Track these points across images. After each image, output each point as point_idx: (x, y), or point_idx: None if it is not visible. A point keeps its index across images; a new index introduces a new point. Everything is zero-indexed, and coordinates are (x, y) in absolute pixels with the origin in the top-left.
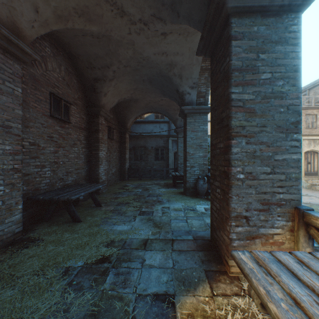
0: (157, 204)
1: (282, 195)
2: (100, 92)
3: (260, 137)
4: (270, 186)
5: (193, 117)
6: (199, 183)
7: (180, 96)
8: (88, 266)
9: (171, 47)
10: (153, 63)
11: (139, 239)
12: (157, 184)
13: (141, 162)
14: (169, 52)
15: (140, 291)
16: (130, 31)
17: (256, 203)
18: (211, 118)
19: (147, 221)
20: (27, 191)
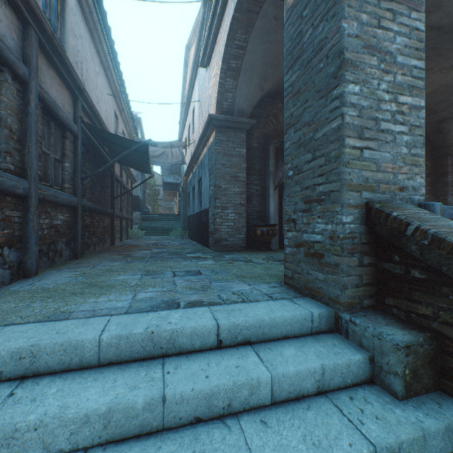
0: None
1: None
2: (447, 132)
3: None
4: None
5: None
6: None
7: None
8: None
9: None
10: None
11: None
12: None
13: None
14: None
15: None
16: None
17: None
18: None
19: None
20: None
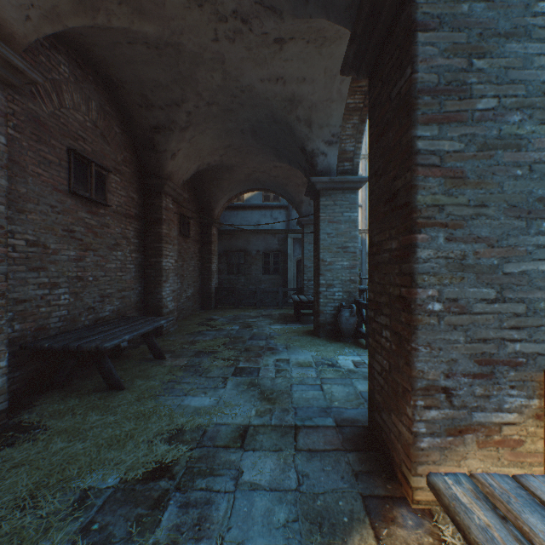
0: (266, 354)
1: (520, 344)
2: (164, 152)
3: (476, 228)
4: (495, 326)
5: (331, 197)
6: (343, 315)
7: (308, 159)
8: (128, 487)
9: (292, 66)
10: (260, 98)
11: (232, 427)
12: (267, 316)
13: (239, 277)
14: (289, 77)
15: None
16: (216, 34)
17: (466, 361)
18: (370, 193)
19: (248, 388)
20: (22, 332)
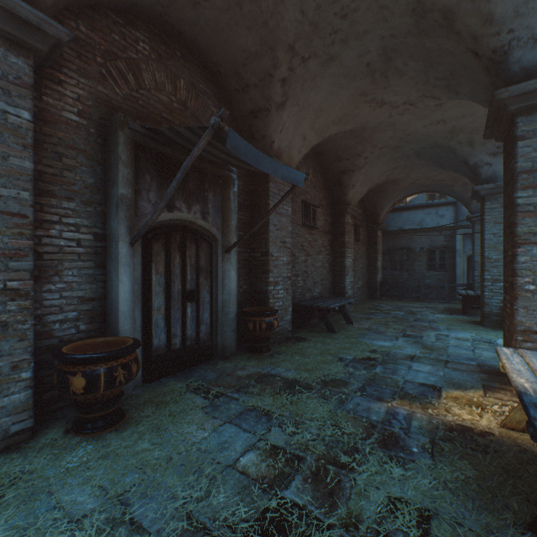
0: (428, 330)
1: None
2: (346, 186)
3: None
4: None
5: (497, 201)
6: None
7: (471, 170)
8: (357, 360)
9: (450, 112)
10: (423, 136)
11: (404, 354)
12: (431, 307)
13: (401, 273)
14: (448, 118)
15: (408, 379)
16: (390, 115)
17: None
18: (503, 218)
19: (414, 343)
20: None
